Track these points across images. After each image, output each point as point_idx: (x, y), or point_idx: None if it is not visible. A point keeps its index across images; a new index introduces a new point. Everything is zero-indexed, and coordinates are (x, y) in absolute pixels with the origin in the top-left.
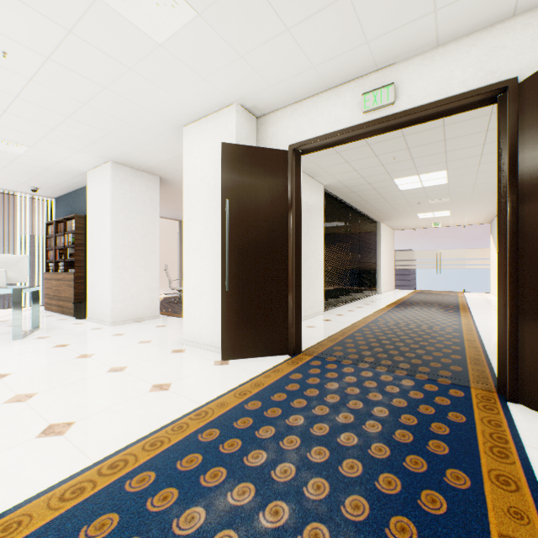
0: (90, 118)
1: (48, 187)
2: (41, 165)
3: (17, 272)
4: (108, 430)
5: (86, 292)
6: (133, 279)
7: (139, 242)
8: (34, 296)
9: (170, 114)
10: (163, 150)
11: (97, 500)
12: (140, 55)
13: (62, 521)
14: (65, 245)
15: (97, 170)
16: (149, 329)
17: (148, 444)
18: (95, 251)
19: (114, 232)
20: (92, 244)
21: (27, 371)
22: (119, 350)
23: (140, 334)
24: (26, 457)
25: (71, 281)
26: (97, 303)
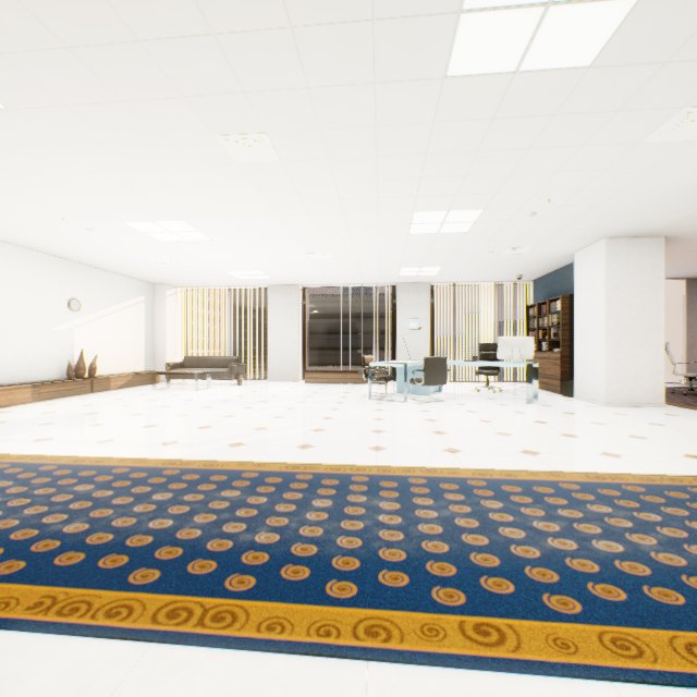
0: (597, 212)
1: (530, 273)
2: (534, 257)
3: (525, 351)
4: (654, 465)
5: (569, 371)
6: (628, 359)
7: (636, 318)
8: (532, 371)
9: (694, 180)
10: (676, 211)
11: (667, 486)
12: (668, 155)
13: (647, 485)
14: (548, 325)
15: (586, 249)
16: (654, 414)
17: (696, 479)
18: (584, 331)
19: (607, 310)
20: (579, 323)
21: (557, 423)
22: (629, 425)
23: (645, 417)
24: (600, 460)
25: (555, 359)
26: (587, 382)
